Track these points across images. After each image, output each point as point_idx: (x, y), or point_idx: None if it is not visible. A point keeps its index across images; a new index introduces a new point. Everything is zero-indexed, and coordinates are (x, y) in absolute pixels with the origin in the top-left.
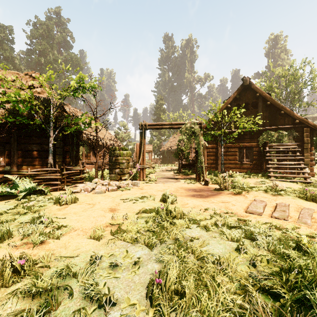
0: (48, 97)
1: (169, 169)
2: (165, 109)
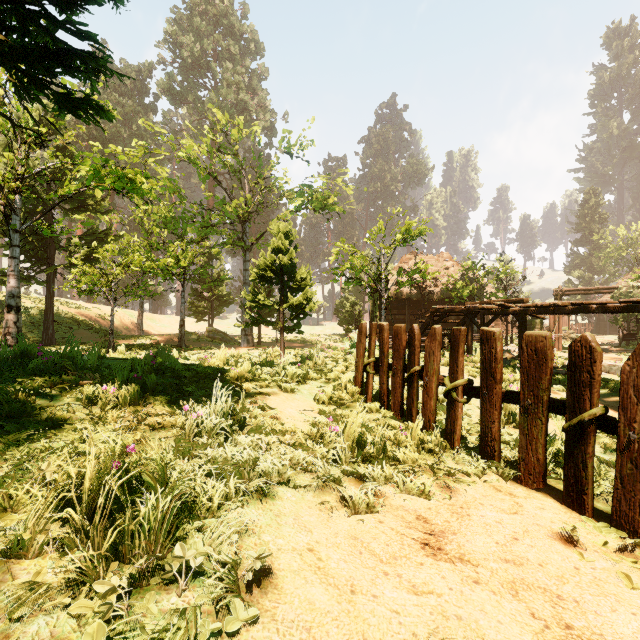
0: (463, 277)
1: (605, 342)
2: (605, 214)
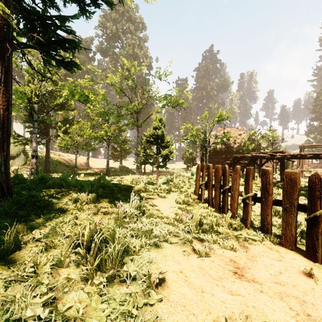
0: (249, 139)
1: None
2: None
